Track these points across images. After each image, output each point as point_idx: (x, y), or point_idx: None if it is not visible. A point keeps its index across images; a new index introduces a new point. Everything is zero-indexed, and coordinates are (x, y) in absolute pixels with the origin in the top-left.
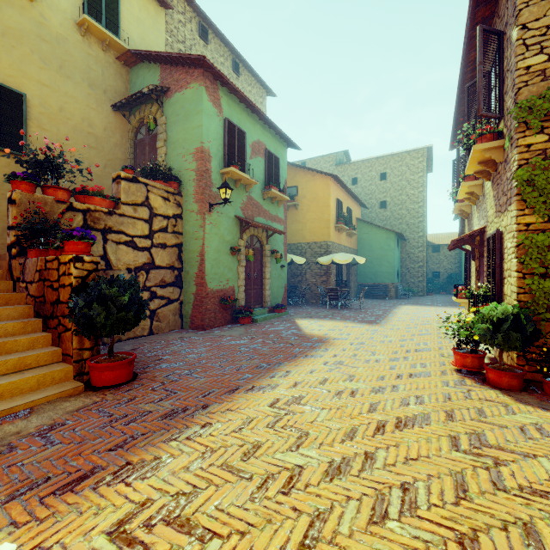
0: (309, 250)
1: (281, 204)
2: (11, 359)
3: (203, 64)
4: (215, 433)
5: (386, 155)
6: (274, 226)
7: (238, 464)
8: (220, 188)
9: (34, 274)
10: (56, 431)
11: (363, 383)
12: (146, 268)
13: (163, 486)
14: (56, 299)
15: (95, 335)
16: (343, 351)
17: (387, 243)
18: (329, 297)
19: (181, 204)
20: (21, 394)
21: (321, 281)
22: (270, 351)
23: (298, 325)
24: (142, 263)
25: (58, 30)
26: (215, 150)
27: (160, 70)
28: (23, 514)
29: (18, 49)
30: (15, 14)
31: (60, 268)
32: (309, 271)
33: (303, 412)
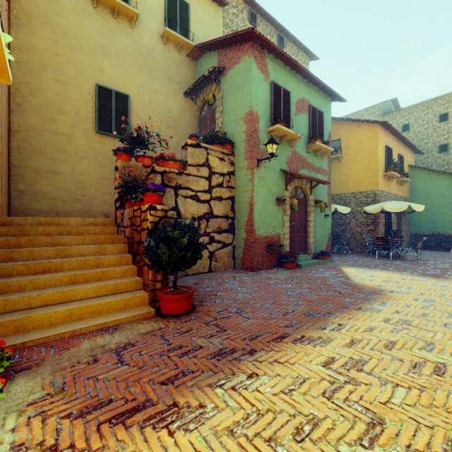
0: (354, 200)
1: (325, 156)
2: (109, 284)
3: (252, 37)
4: (261, 389)
5: (447, 94)
6: (318, 177)
7: (290, 445)
8: (267, 144)
9: (128, 221)
10: (127, 351)
11: (450, 357)
12: (206, 217)
13: (204, 450)
14: (139, 240)
15: (163, 270)
16: (406, 307)
17: (450, 189)
18: (378, 247)
19: (234, 163)
20: (114, 312)
21: (368, 230)
22: (317, 298)
23: (345, 273)
24: (203, 213)
25: (148, 44)
26: (262, 112)
27: (217, 55)
28: (82, 438)
29: (125, 64)
30: (124, 40)
31: (141, 215)
32: (354, 221)
33: (369, 385)
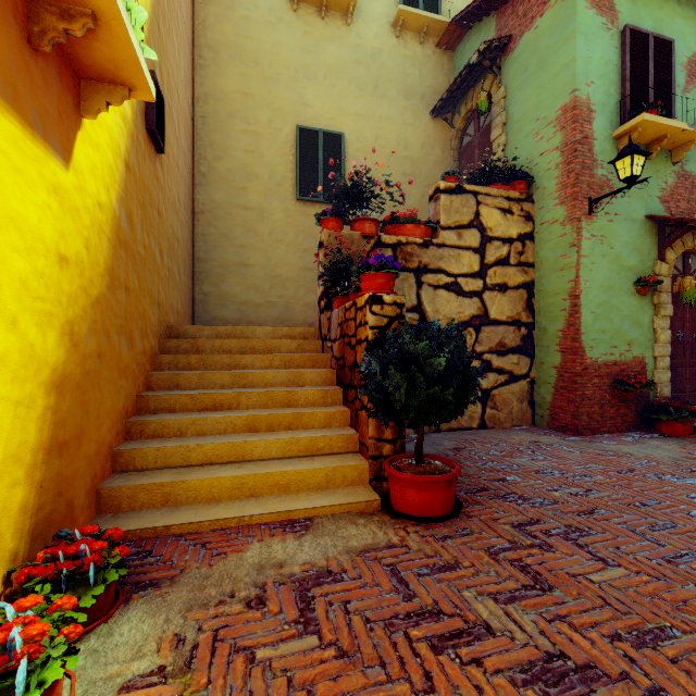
0: None
1: None
2: (303, 438)
3: None
4: None
5: None
6: None
7: None
8: (616, 160)
9: (337, 329)
10: (321, 592)
11: None
12: (475, 324)
13: None
14: (353, 361)
15: (394, 422)
16: None
17: None
18: None
19: (532, 216)
20: (308, 490)
21: None
22: None
23: None
24: (469, 316)
25: (372, 45)
26: (600, 98)
27: (495, 20)
28: None
29: (337, 86)
30: (335, 48)
31: (357, 316)
32: None
33: None
